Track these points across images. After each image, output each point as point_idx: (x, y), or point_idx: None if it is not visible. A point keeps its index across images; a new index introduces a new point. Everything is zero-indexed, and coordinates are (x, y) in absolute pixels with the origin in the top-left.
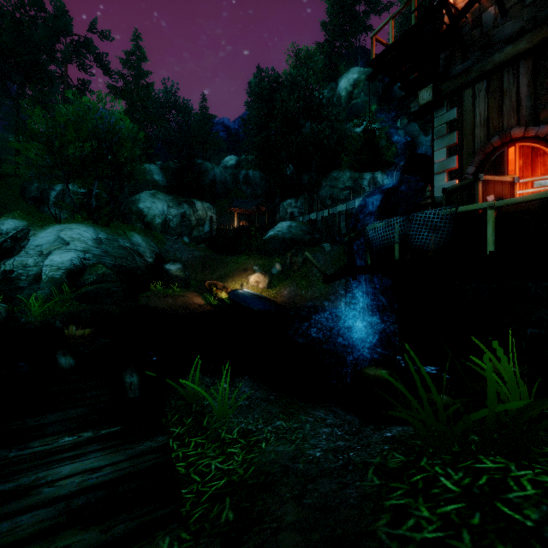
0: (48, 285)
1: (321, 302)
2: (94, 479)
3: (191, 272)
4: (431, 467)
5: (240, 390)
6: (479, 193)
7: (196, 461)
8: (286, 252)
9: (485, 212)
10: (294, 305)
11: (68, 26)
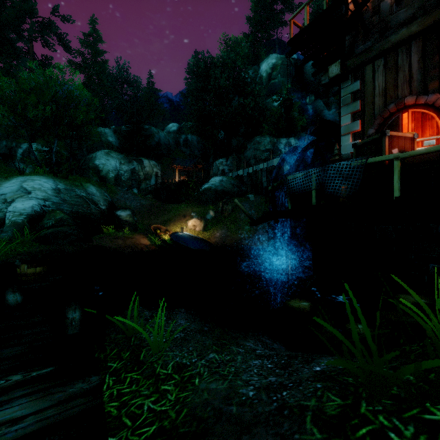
0: (11, 228)
1: (247, 242)
2: (12, 433)
3: (139, 218)
4: (373, 415)
5: (176, 323)
6: (385, 147)
7: (129, 401)
8: (218, 201)
9: (390, 163)
10: (225, 244)
11: (34, 9)
